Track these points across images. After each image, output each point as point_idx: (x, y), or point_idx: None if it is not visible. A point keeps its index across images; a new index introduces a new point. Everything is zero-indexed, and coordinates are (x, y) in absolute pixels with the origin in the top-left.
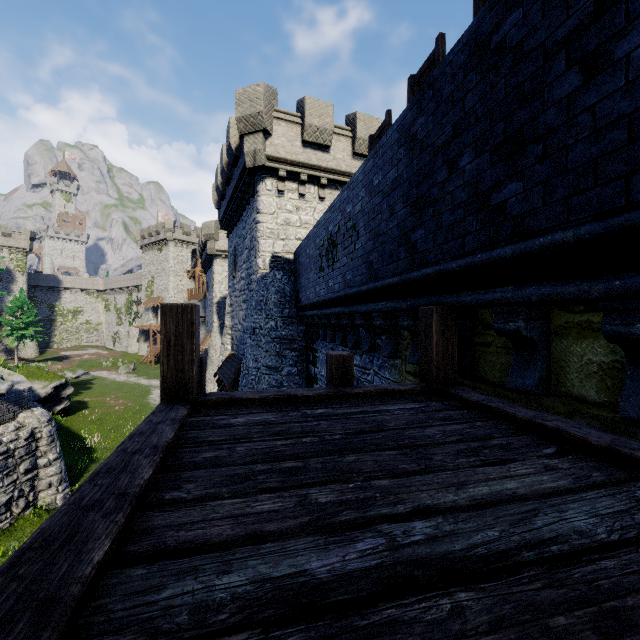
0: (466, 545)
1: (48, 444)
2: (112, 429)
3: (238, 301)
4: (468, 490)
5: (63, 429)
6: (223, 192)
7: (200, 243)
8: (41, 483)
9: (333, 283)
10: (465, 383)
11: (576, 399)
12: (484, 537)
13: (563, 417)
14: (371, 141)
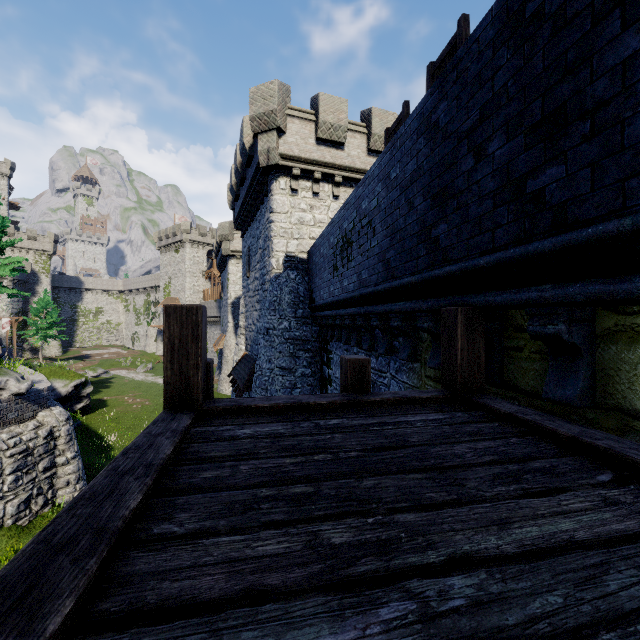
0: (522, 617)
1: (66, 443)
2: (129, 428)
3: (252, 301)
4: (513, 531)
5: (83, 427)
6: (237, 192)
7: (215, 244)
8: (59, 481)
9: (348, 283)
10: (492, 390)
11: (628, 413)
12: (544, 605)
13: (611, 433)
14: (387, 135)
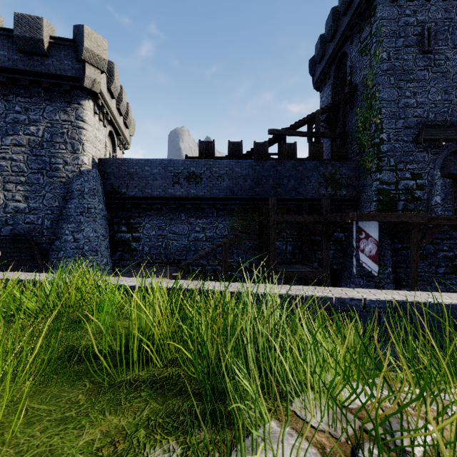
0: None
1: None
2: None
3: None
4: None
5: None
6: None
7: None
8: None
9: (197, 191)
10: None
11: None
12: None
13: None
14: (201, 142)
